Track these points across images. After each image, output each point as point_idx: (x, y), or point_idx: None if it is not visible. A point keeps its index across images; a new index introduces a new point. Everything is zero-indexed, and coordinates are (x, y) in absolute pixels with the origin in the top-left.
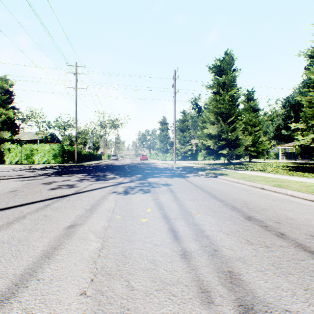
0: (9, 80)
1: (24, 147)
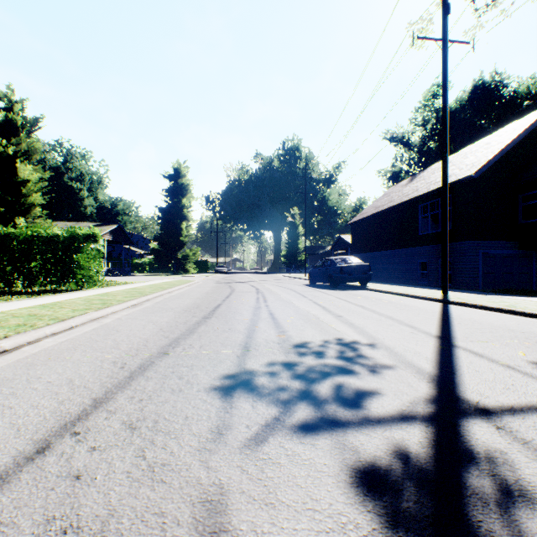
0: None
1: None
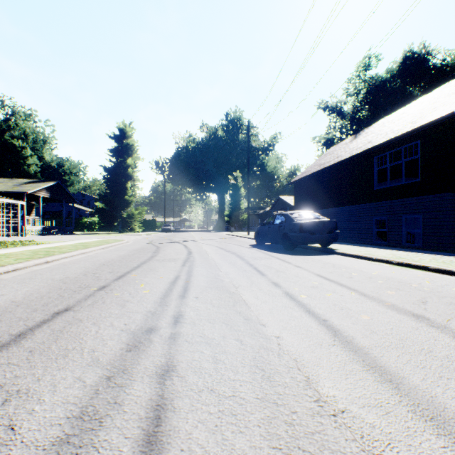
0: None
1: None
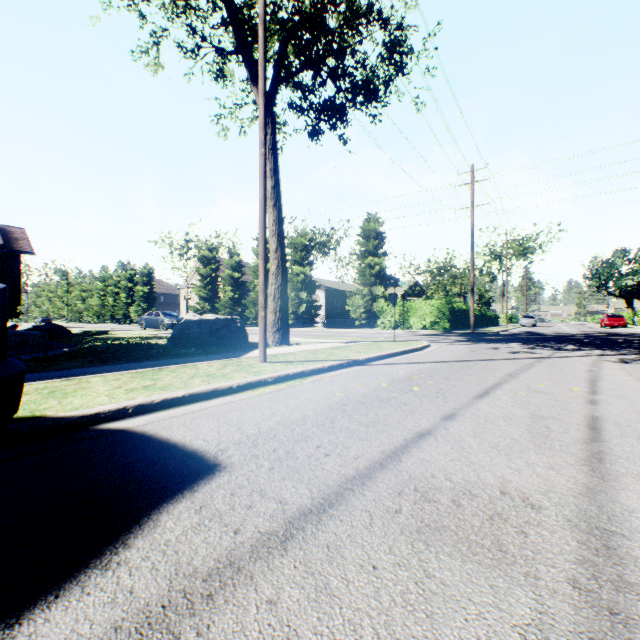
0: (379, 218)
1: (398, 307)
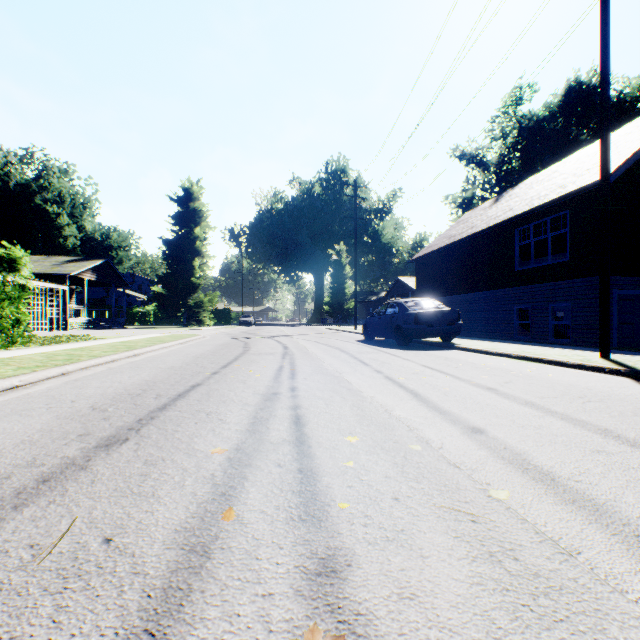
0: None
1: None
